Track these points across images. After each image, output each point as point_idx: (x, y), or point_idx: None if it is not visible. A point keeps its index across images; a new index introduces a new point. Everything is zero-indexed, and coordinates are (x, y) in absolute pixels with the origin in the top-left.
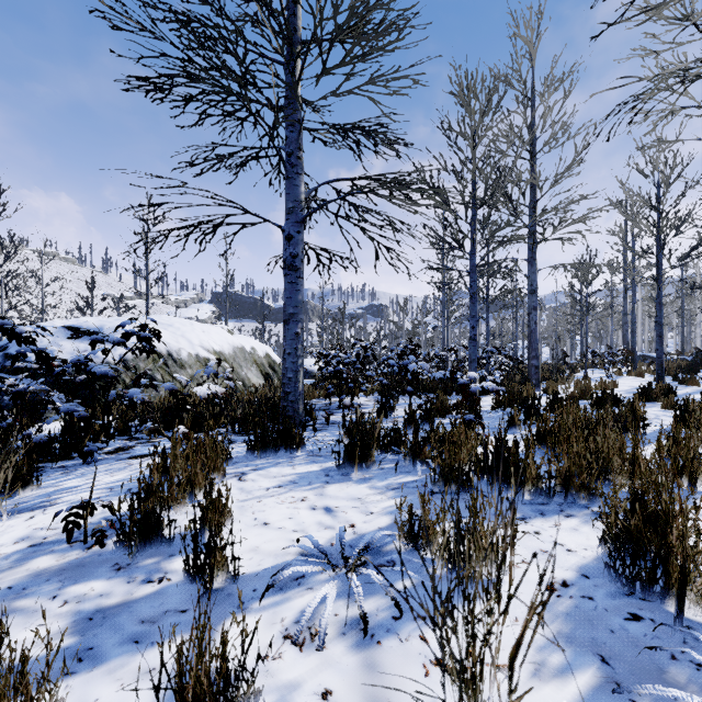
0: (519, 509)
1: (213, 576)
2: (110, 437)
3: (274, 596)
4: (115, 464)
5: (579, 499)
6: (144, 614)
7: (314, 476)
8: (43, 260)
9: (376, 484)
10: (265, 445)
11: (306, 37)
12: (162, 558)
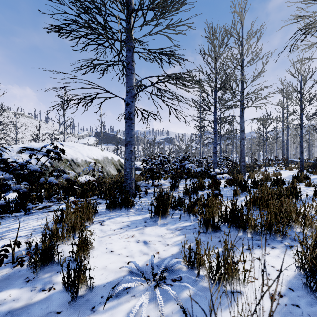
0: (246, 243)
1: (78, 289)
2: (40, 200)
3: (113, 301)
4: (40, 215)
5: (277, 237)
6: (35, 315)
7: (138, 222)
8: (16, 117)
9: (170, 227)
10: (115, 206)
11: (135, 3)
12: (53, 274)
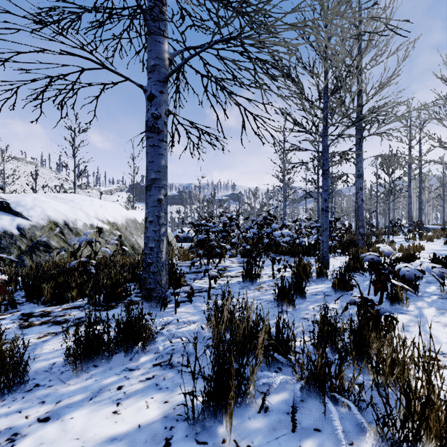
0: None
1: None
2: None
3: None
4: None
5: None
6: None
7: None
8: (5, 159)
9: None
10: (93, 350)
11: None
12: None
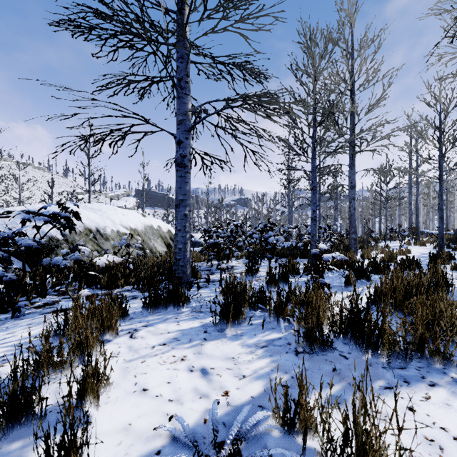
0: (382, 375)
1: None
2: (42, 293)
3: None
4: (37, 318)
5: (434, 363)
6: None
7: (194, 333)
8: (20, 167)
9: (247, 341)
10: (157, 303)
11: None
12: (28, 442)
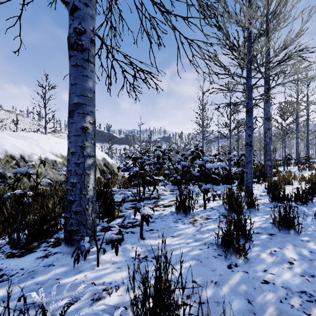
0: None
1: None
2: None
3: None
4: None
5: None
6: None
7: None
8: None
9: None
10: None
11: None
12: None
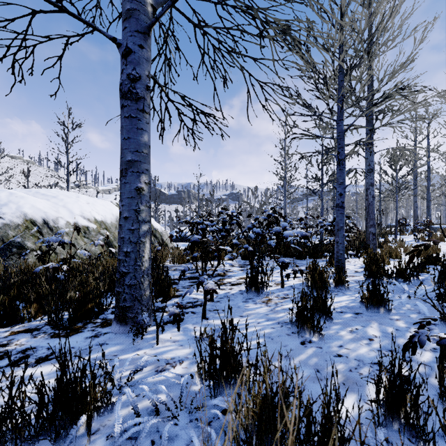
0: None
1: None
2: None
3: None
4: None
5: None
6: None
7: None
8: None
9: None
10: None
11: None
12: None
